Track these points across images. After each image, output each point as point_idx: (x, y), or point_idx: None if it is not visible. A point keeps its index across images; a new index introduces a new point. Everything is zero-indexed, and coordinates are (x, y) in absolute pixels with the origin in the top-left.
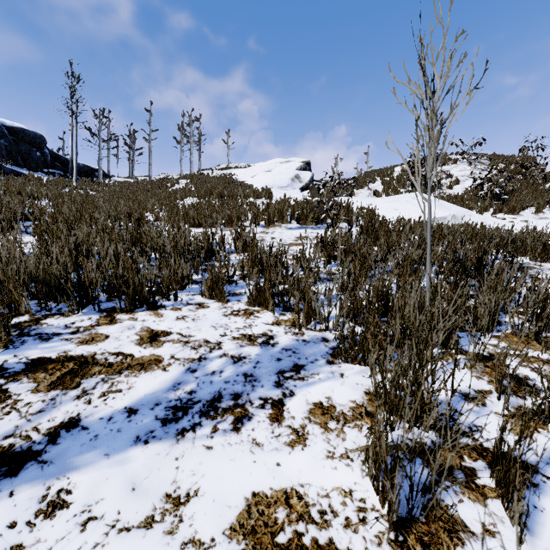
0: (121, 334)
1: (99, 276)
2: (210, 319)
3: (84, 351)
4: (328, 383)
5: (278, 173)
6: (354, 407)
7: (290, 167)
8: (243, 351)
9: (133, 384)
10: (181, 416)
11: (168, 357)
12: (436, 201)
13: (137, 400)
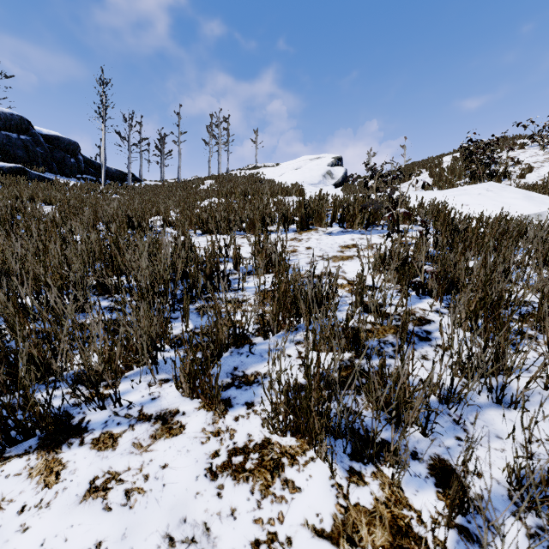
0: None
1: None
2: (172, 491)
3: None
4: None
5: (309, 169)
6: None
7: (320, 163)
8: None
9: None
10: None
11: None
12: (522, 192)
13: None
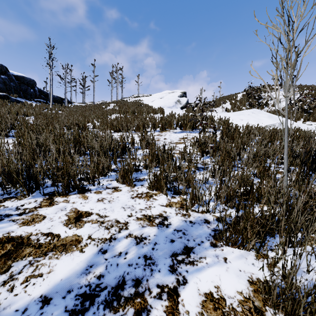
0: (55, 215)
1: (46, 169)
2: (121, 201)
3: (23, 231)
4: (215, 269)
5: (167, 99)
6: (242, 301)
7: (174, 95)
8: (144, 232)
9: (53, 267)
10: (88, 306)
11: (86, 238)
12: (267, 114)
13: (52, 287)
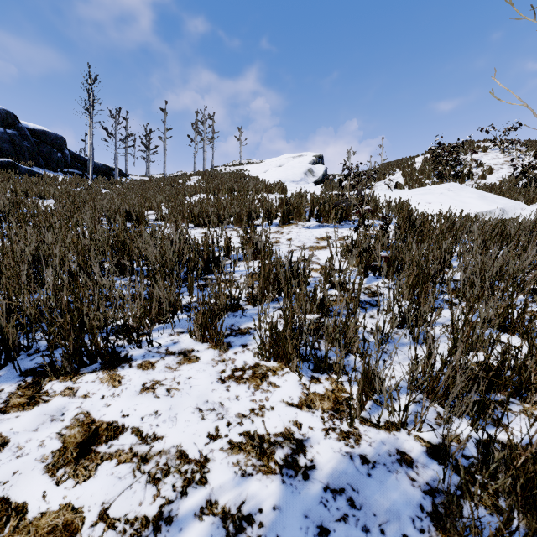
0: (32, 436)
1: (35, 312)
2: (197, 389)
3: None
4: None
5: (291, 167)
6: None
7: (302, 161)
8: (247, 495)
9: None
10: None
11: (94, 517)
12: (477, 192)
13: None
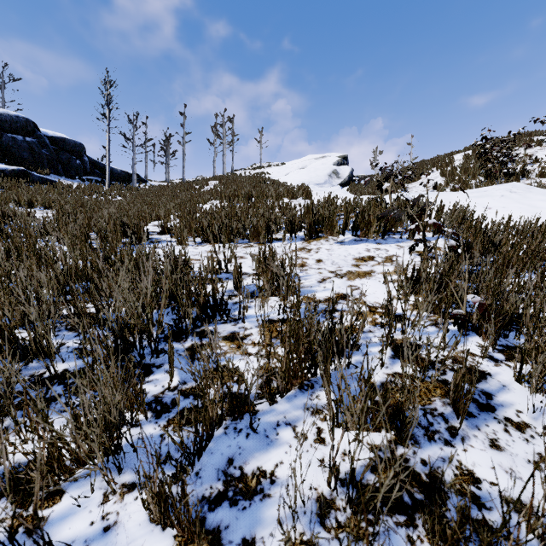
0: None
1: None
2: None
3: None
4: None
5: (314, 169)
6: None
7: (325, 162)
8: None
9: None
10: None
11: None
12: None
13: None
